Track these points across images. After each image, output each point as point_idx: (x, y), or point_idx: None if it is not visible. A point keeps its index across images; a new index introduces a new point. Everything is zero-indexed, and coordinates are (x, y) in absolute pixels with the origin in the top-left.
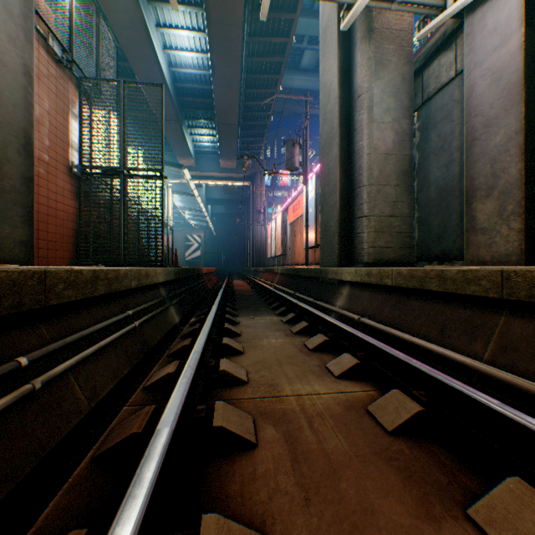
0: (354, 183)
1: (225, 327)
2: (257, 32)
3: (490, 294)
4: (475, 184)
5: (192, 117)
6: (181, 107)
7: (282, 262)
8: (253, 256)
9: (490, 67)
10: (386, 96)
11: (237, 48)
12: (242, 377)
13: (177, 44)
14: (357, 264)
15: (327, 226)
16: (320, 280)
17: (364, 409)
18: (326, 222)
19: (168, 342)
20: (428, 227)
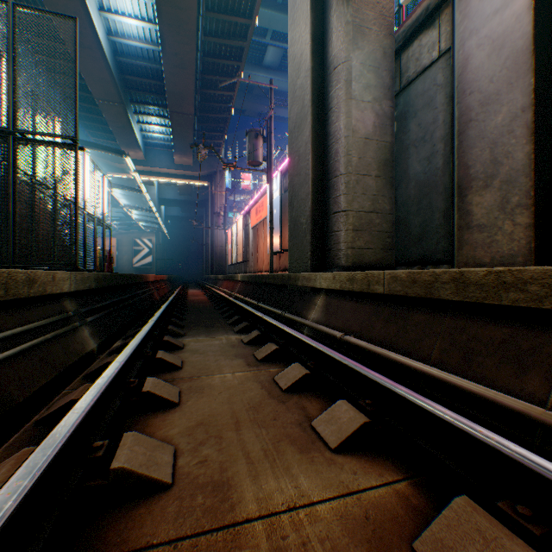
0: (330, 172)
1: (157, 357)
2: (216, 7)
3: (546, 305)
4: (470, 173)
5: (140, 101)
6: (126, 87)
7: (245, 269)
8: (213, 263)
9: (490, 34)
10: (366, 70)
11: (192, 20)
12: (160, 475)
13: (118, 7)
14: (333, 268)
15: (297, 223)
16: (288, 288)
17: (408, 547)
18: (296, 219)
19: (67, 383)
20: (407, 228)
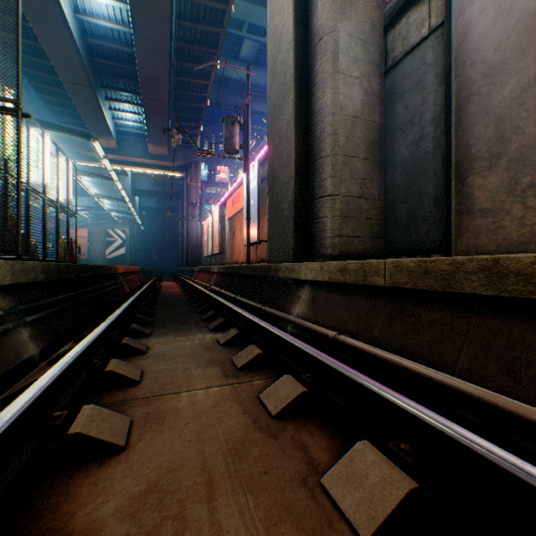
0: (314, 153)
1: (106, 370)
2: None
3: None
4: (472, 152)
5: (111, 86)
6: (96, 71)
7: (221, 260)
8: (188, 254)
9: None
10: (354, 43)
11: (165, 0)
12: None
13: None
14: (318, 258)
15: (277, 210)
16: (268, 280)
17: None
18: (276, 206)
19: None
20: (393, 216)
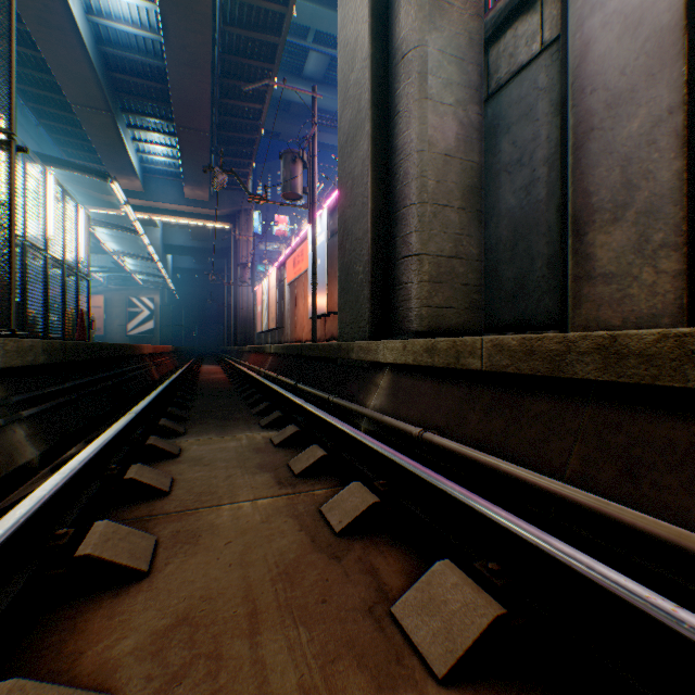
0: (397, 201)
1: (126, 478)
2: None
3: None
4: (592, 202)
5: (135, 110)
6: (115, 90)
7: (279, 338)
8: (237, 330)
9: (621, 7)
10: (447, 61)
11: None
12: None
13: None
14: (401, 335)
15: (350, 273)
16: (338, 362)
17: None
18: (348, 268)
19: None
20: (498, 282)
